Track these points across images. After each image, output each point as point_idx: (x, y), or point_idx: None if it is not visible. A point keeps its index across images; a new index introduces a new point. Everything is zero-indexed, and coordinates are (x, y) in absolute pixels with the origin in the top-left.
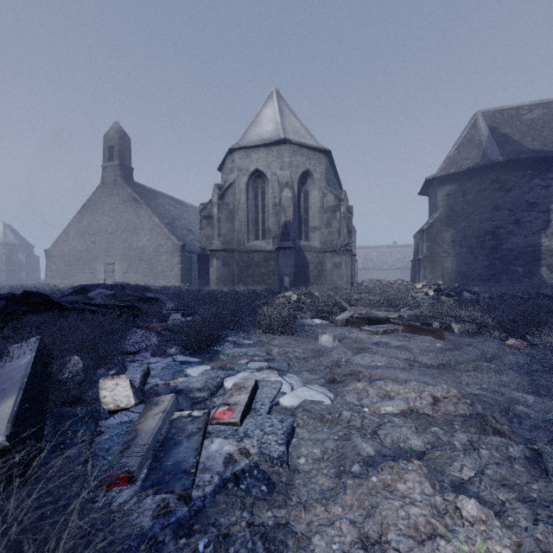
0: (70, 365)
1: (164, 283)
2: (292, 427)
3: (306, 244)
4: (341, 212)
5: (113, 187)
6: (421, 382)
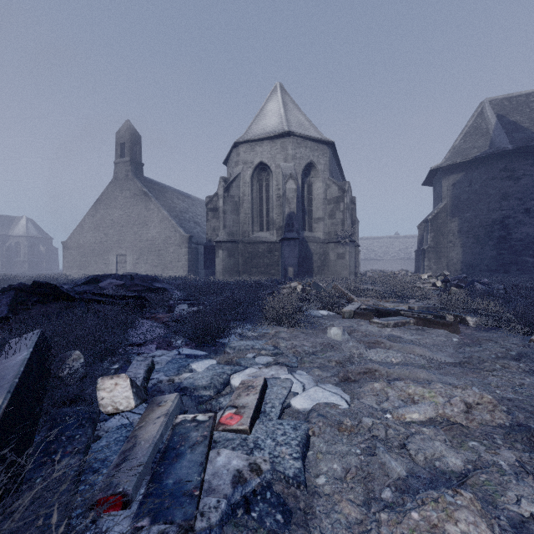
0: (70, 360)
1: (172, 274)
2: (307, 435)
3: (309, 235)
4: (345, 203)
5: (125, 181)
6: (446, 383)
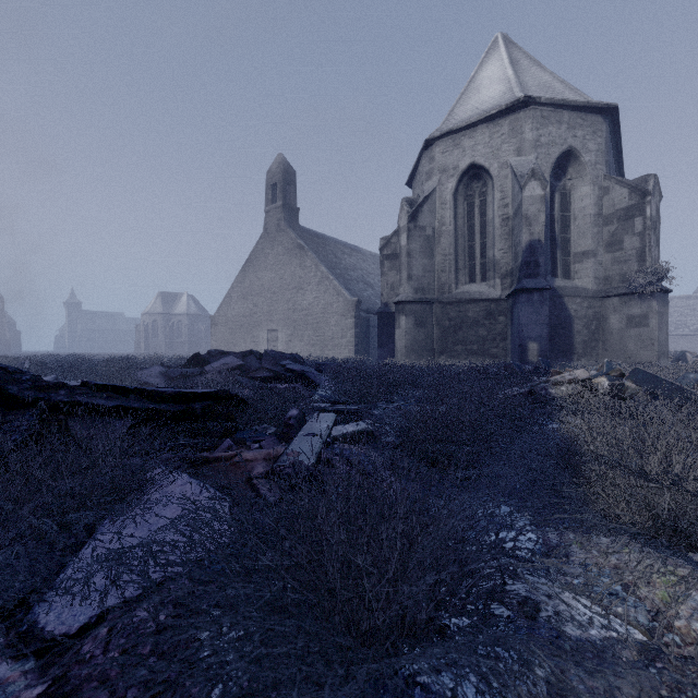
0: None
1: (334, 355)
2: None
3: (565, 285)
4: (646, 218)
5: (276, 234)
6: None
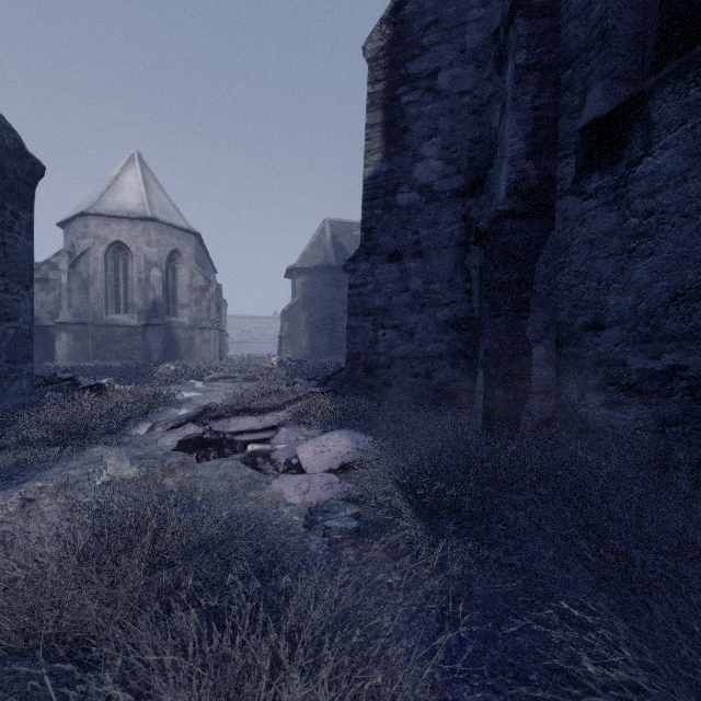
0: None
1: None
2: (191, 397)
3: (175, 321)
4: (211, 293)
5: None
6: None
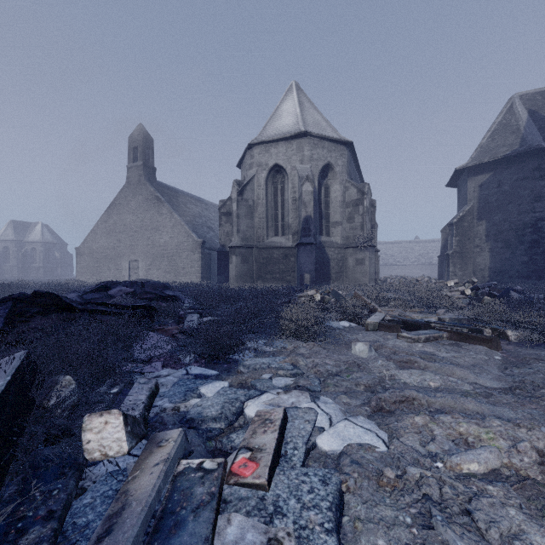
0: (59, 387)
1: (185, 280)
2: (340, 492)
3: (327, 240)
4: (364, 206)
5: (137, 186)
6: (503, 419)
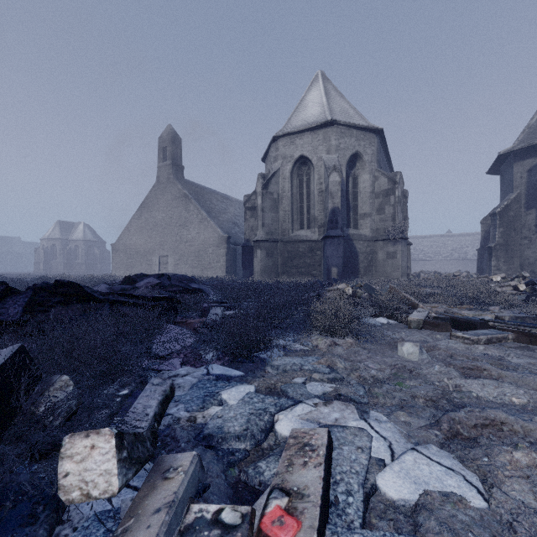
0: (53, 389)
1: (211, 274)
2: None
3: (355, 233)
4: (396, 196)
5: (166, 184)
6: None
